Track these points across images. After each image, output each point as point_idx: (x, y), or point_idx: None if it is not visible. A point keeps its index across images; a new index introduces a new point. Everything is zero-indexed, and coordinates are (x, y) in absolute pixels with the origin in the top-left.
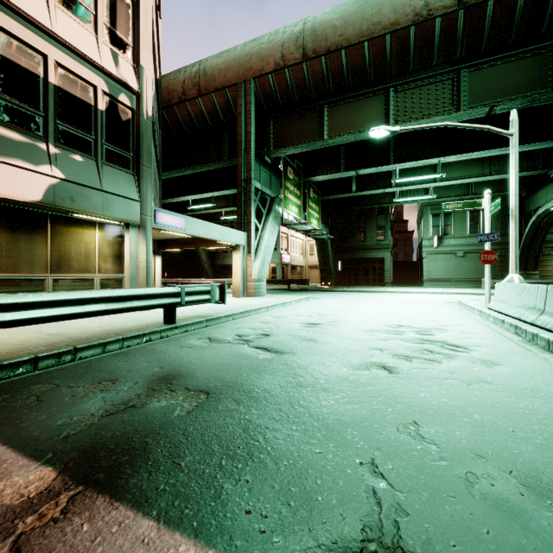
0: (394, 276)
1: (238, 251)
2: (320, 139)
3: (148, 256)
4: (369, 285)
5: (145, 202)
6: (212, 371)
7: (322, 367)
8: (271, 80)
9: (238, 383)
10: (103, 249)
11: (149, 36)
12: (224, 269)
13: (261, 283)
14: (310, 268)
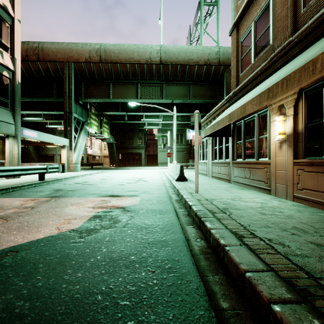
0: (147, 162)
1: (64, 148)
2: (108, 98)
3: (18, 151)
4: (135, 166)
5: (17, 125)
6: (72, 188)
7: (105, 186)
8: (83, 66)
9: (82, 189)
10: None
11: (19, 43)
12: (47, 157)
13: (77, 165)
14: (104, 157)
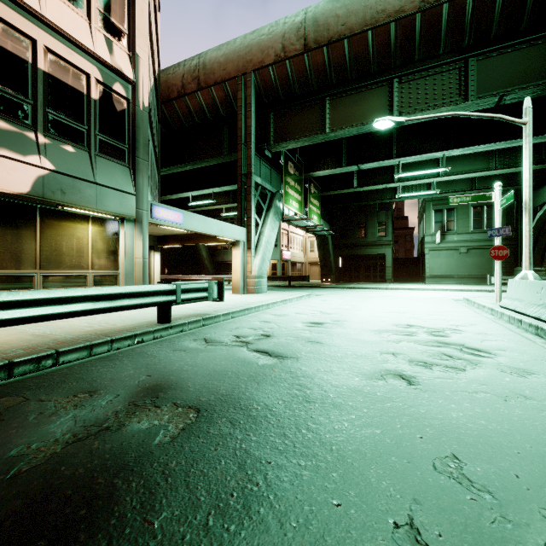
0: (395, 273)
1: (237, 246)
2: (321, 132)
3: (144, 251)
4: (370, 282)
5: (141, 196)
6: (206, 381)
7: (331, 376)
8: (272, 73)
9: (235, 396)
10: (96, 244)
11: (146, 24)
12: (224, 265)
13: (261, 280)
14: (310, 264)
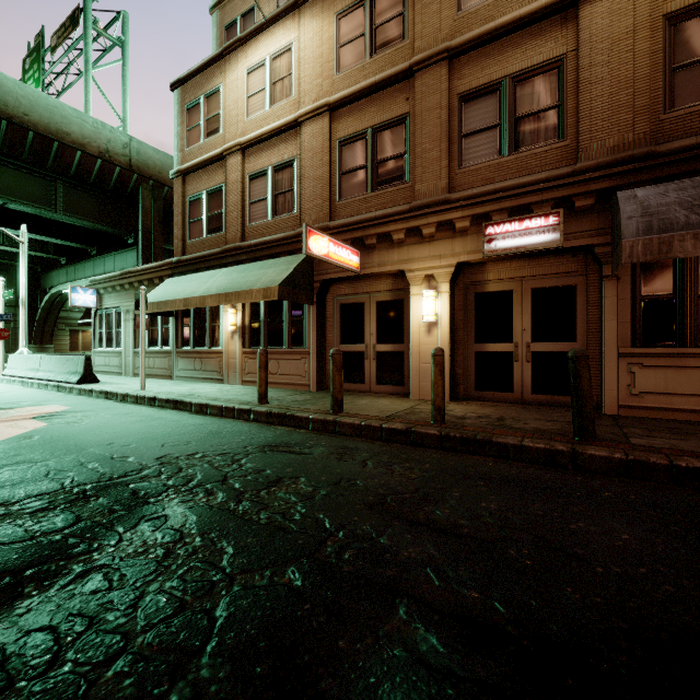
0: None
1: None
2: None
3: None
4: None
5: None
6: None
7: None
8: None
9: None
10: None
11: None
12: None
13: None
14: None
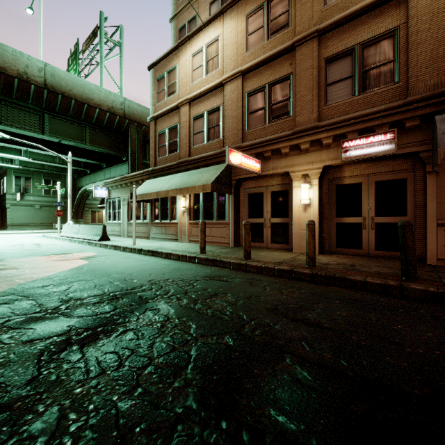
0: None
1: None
2: None
3: None
4: None
5: None
6: None
7: (11, 251)
8: None
9: None
10: None
11: None
12: None
13: None
14: None
